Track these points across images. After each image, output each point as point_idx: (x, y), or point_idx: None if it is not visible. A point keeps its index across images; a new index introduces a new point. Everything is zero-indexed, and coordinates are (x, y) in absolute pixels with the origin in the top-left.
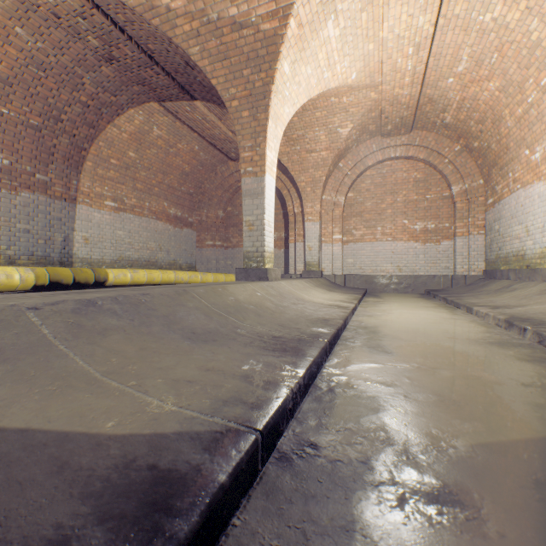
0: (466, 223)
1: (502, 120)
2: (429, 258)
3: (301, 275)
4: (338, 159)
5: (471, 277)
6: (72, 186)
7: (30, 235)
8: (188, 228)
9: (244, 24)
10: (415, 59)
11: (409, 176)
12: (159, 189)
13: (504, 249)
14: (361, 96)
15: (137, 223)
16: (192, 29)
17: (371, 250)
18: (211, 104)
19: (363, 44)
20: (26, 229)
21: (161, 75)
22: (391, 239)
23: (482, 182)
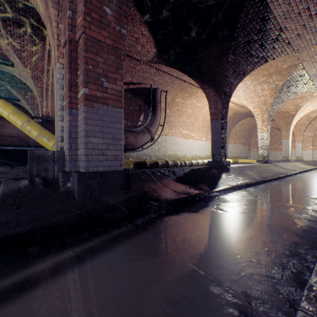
0: None
1: None
2: None
3: (293, 161)
4: (310, 122)
5: None
6: (227, 140)
7: None
8: (245, 145)
9: (286, 112)
10: None
11: None
12: (240, 135)
13: None
14: None
15: (236, 146)
16: None
17: None
18: None
19: None
20: None
21: None
22: None
23: None
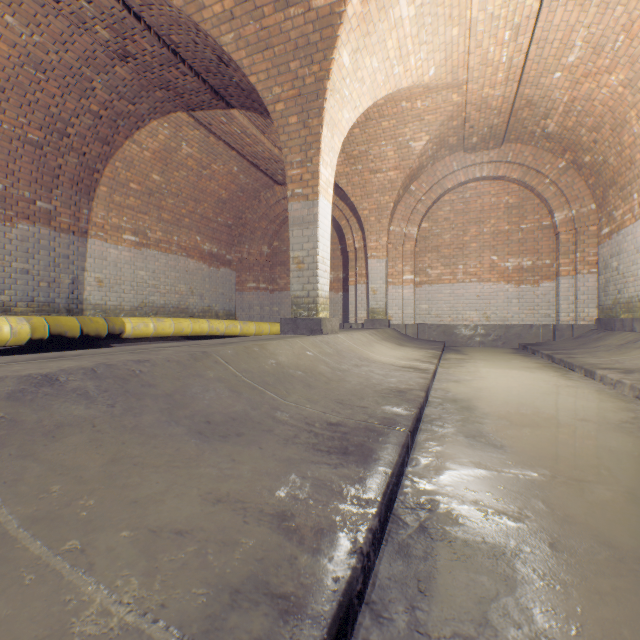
0: (572, 259)
1: (625, 125)
2: (524, 303)
3: (363, 325)
4: (409, 181)
5: (580, 328)
6: (82, 216)
7: (29, 277)
8: (225, 267)
9: (291, 0)
10: (512, 47)
11: (498, 201)
12: (191, 220)
13: (626, 292)
14: (440, 100)
15: (164, 261)
16: (224, 10)
17: (451, 293)
18: (251, 113)
19: (445, 28)
20: (24, 269)
21: (189, 76)
22: (475, 280)
23: (594, 207)
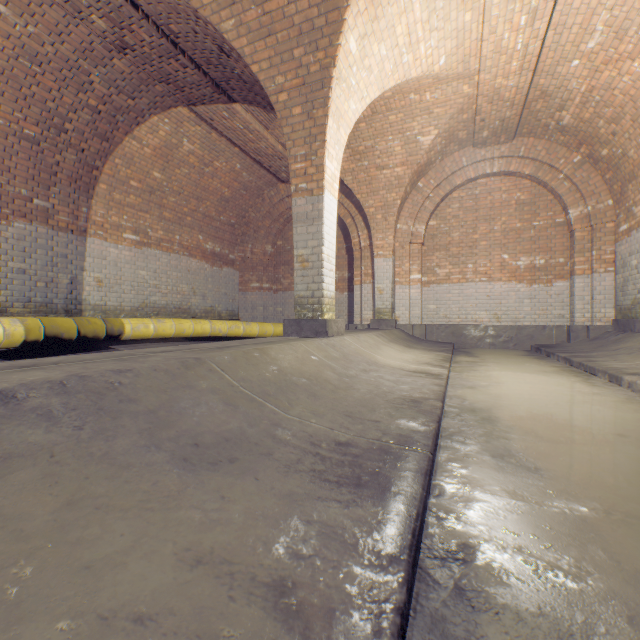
0: (588, 257)
1: None
2: (537, 303)
3: (369, 326)
4: (417, 178)
5: (596, 329)
6: (80, 214)
7: (26, 277)
8: (228, 267)
9: None
10: (528, 33)
11: (509, 197)
12: (193, 219)
13: None
14: (450, 91)
15: (165, 260)
16: None
17: (459, 293)
18: (254, 107)
19: (458, 13)
20: (20, 269)
21: (189, 68)
22: (485, 279)
23: (611, 202)
